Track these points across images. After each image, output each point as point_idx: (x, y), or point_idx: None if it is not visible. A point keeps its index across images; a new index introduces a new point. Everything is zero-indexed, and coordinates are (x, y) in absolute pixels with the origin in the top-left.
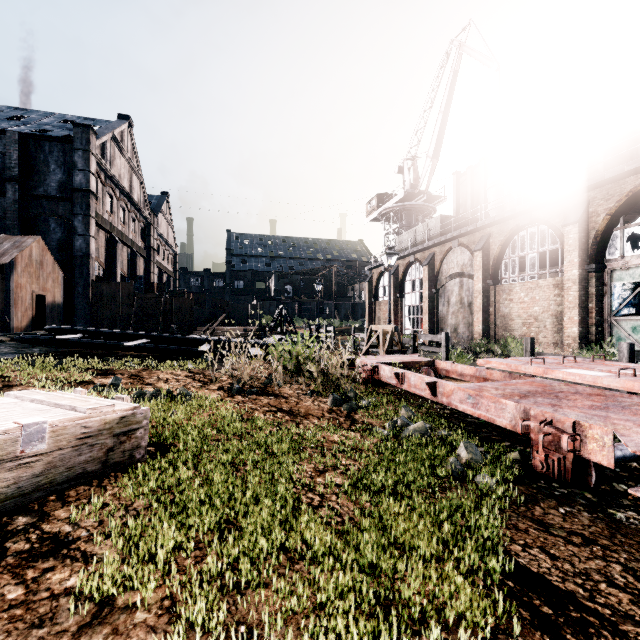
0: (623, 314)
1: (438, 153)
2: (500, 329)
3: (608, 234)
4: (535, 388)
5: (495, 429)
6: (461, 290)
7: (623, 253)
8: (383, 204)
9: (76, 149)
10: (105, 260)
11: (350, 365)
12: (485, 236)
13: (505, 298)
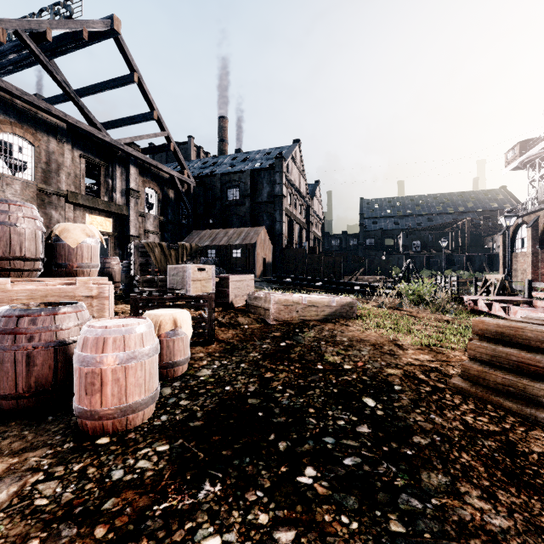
0: None
1: None
2: None
3: None
4: None
5: None
6: None
7: None
8: (526, 151)
9: (276, 172)
10: (287, 234)
11: (460, 301)
12: None
13: None
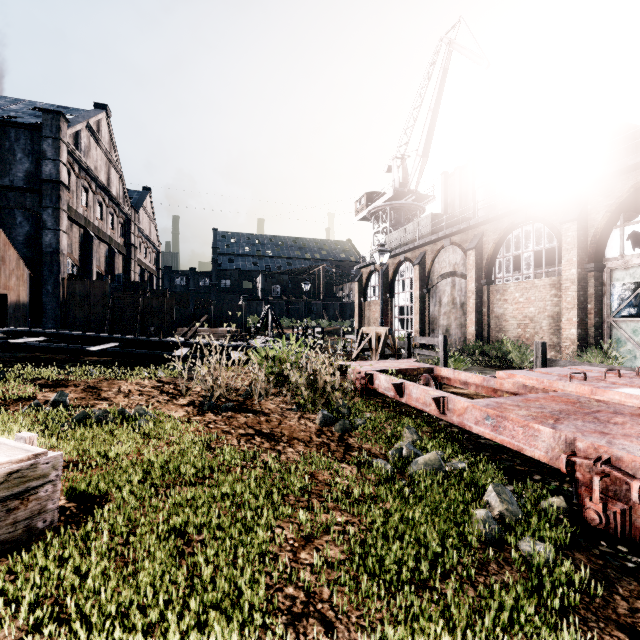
0: (623, 315)
1: (428, 152)
2: (494, 330)
3: (607, 232)
4: (564, 406)
5: (516, 455)
6: (453, 290)
7: (623, 252)
8: (372, 203)
9: (45, 137)
10: (79, 257)
11: (341, 372)
12: (478, 234)
13: (499, 298)
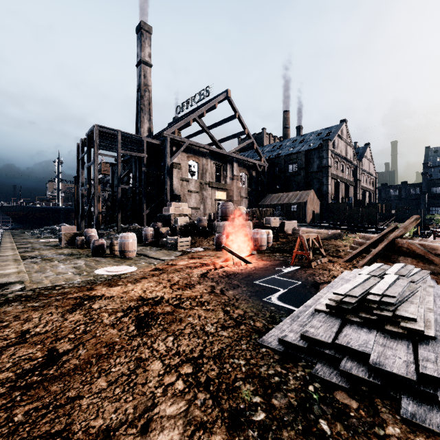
0: None
1: None
2: None
3: None
4: None
5: None
6: None
7: None
8: None
9: (323, 150)
10: (334, 192)
11: None
12: None
13: None
